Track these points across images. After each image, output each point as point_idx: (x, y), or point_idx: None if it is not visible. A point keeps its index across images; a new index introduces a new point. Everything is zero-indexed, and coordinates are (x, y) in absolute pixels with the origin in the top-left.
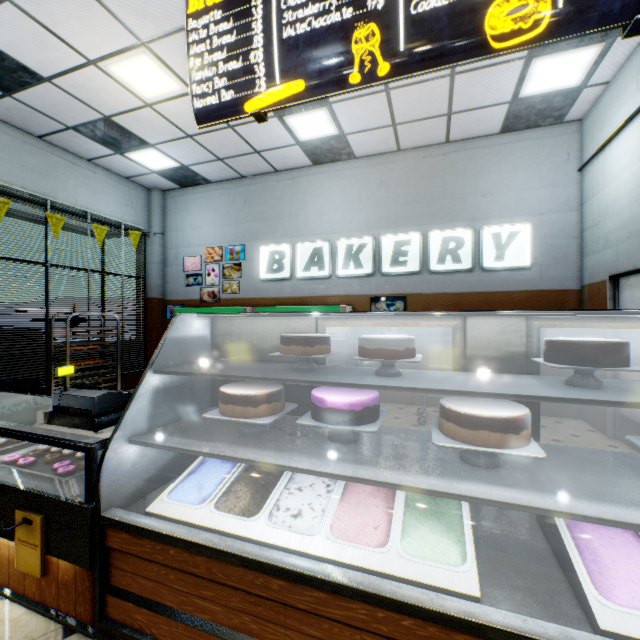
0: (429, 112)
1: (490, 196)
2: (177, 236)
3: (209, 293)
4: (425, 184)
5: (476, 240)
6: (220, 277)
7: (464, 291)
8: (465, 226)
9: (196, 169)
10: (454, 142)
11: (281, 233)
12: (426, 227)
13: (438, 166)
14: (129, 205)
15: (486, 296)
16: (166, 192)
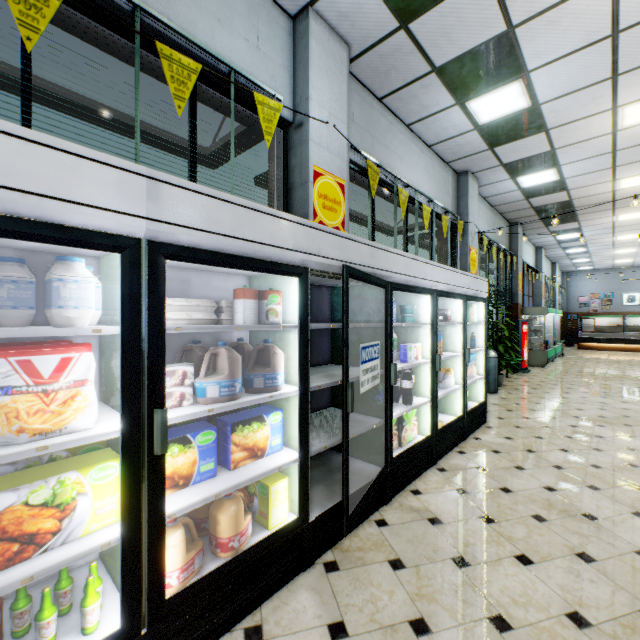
0: None
1: None
2: (573, 289)
3: (592, 310)
4: None
5: None
6: (598, 304)
7: None
8: None
9: (596, 268)
10: None
11: (633, 289)
12: None
13: None
14: (560, 280)
15: None
16: (567, 272)
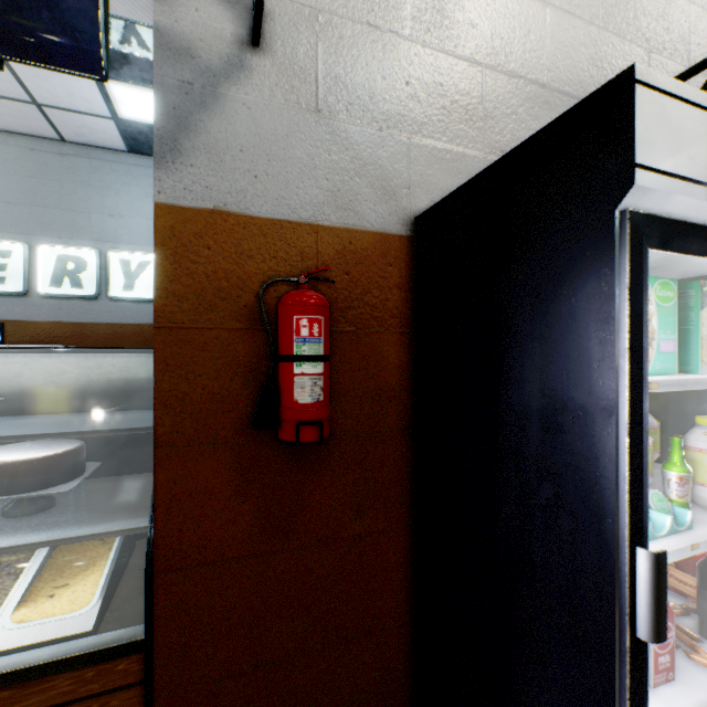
0: (1, 90)
1: (120, 218)
2: None
3: None
4: (35, 184)
5: (104, 264)
6: None
7: (89, 321)
8: (90, 246)
9: None
10: (76, 144)
11: None
12: (36, 238)
13: (54, 166)
14: None
15: (116, 328)
16: None
